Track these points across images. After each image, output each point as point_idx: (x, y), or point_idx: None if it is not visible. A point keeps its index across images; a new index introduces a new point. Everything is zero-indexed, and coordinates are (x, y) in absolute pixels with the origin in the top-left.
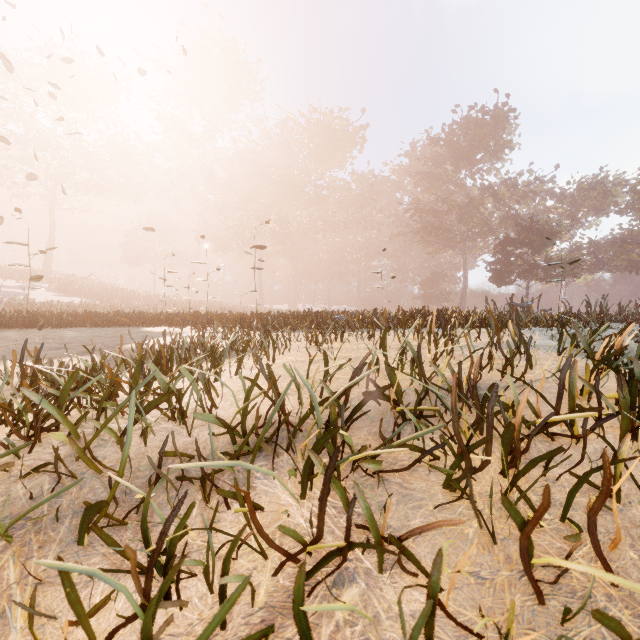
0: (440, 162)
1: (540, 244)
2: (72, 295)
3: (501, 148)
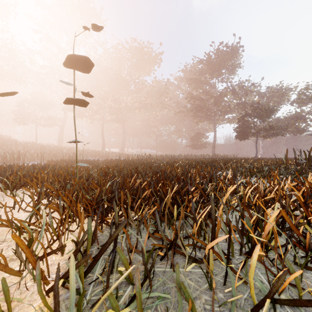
0: (203, 73)
1: (264, 117)
2: None
3: (234, 67)
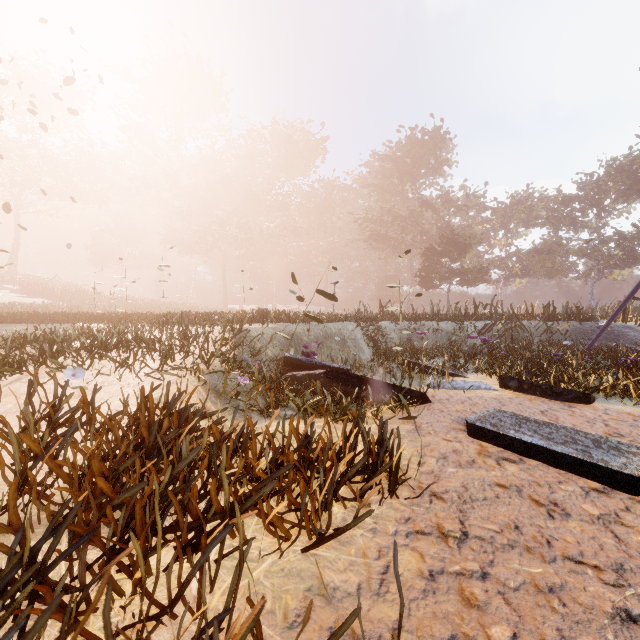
0: (388, 176)
1: (457, 254)
2: (36, 296)
3: (440, 165)
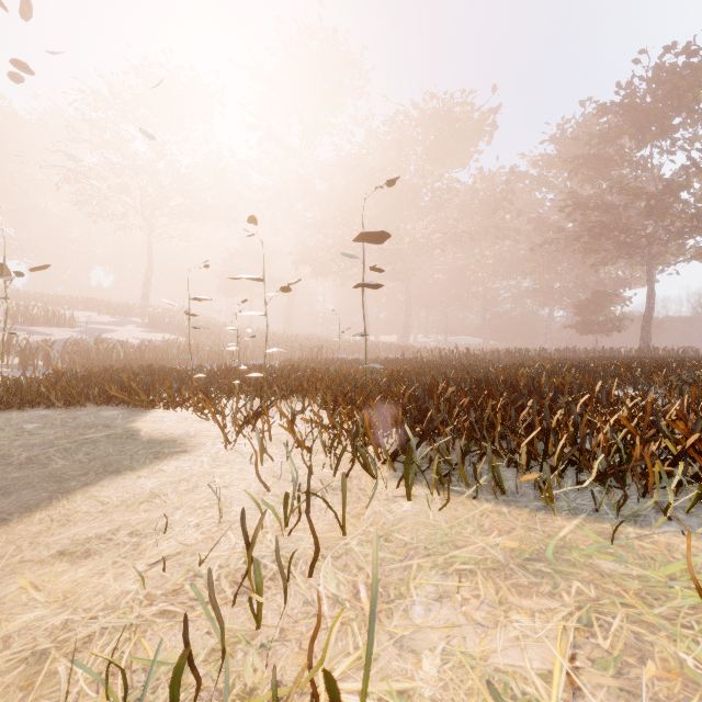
0: (612, 137)
1: None
2: (160, 331)
3: None
